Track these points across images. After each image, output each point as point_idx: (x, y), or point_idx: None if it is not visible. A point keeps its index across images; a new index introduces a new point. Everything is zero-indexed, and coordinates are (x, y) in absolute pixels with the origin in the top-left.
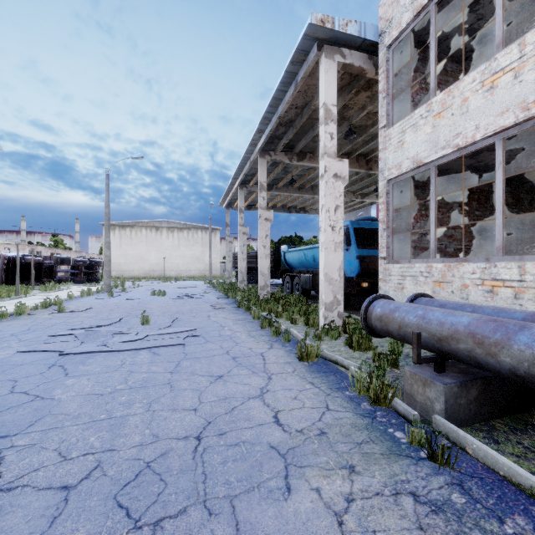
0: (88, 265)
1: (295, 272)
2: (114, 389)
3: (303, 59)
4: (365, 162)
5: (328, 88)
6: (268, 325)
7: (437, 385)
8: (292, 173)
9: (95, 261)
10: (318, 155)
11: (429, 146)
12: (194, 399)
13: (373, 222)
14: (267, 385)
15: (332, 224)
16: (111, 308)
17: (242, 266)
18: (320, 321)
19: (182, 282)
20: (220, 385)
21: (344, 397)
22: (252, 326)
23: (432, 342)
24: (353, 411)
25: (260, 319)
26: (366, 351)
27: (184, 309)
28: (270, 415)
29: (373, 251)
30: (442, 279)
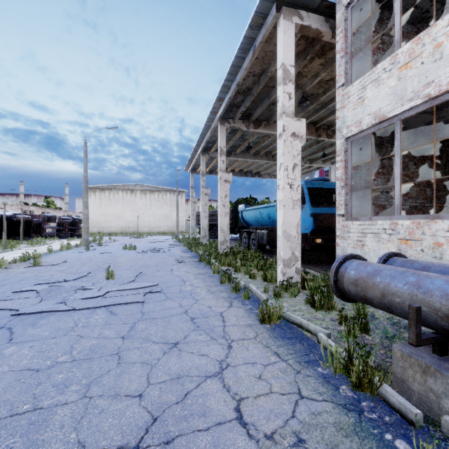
0: (71, 222)
1: (251, 228)
2: (54, 361)
3: (261, 23)
4: (315, 129)
5: (287, 48)
6: (228, 280)
7: (447, 377)
8: (249, 140)
9: (78, 219)
10: (272, 123)
11: (393, 100)
12: (142, 378)
13: (325, 182)
14: (227, 357)
15: (290, 182)
16: (84, 262)
17: (204, 223)
18: (278, 277)
19: (153, 237)
20: (174, 357)
21: (317, 376)
22: (212, 281)
23: (434, 318)
24: (332, 400)
25: (220, 274)
26: (329, 311)
27: (150, 263)
28: (231, 407)
29: (326, 209)
30: (410, 237)
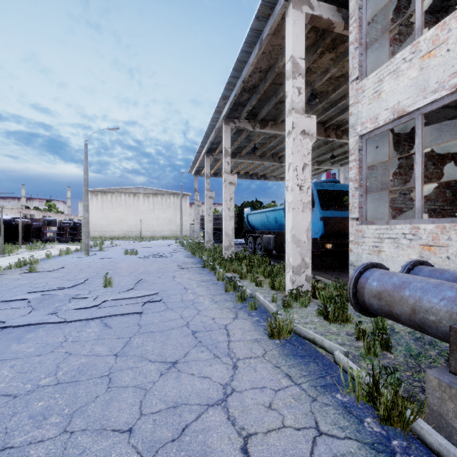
0: (72, 226)
1: (257, 232)
2: (35, 385)
3: (268, 14)
4: (324, 130)
5: (296, 40)
6: (233, 288)
7: None
8: (255, 141)
9: (79, 223)
10: (279, 123)
11: (414, 92)
12: (133, 407)
13: (336, 184)
14: (232, 380)
15: (300, 183)
16: (82, 268)
17: (209, 227)
18: (287, 285)
19: (156, 242)
20: (172, 380)
21: (337, 405)
22: (216, 289)
23: None
24: (356, 438)
25: (224, 281)
26: (344, 324)
27: (151, 269)
28: (236, 447)
29: (336, 212)
30: (433, 242)
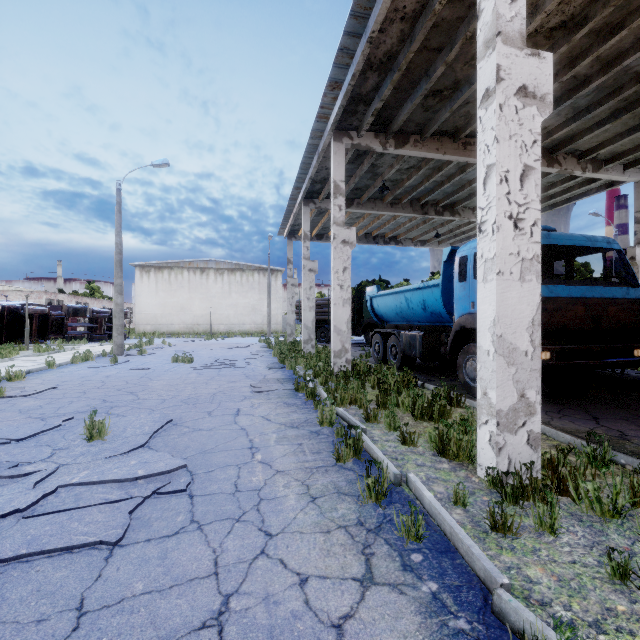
0: (110, 317)
1: (388, 327)
2: None
3: None
4: None
5: None
6: (353, 452)
7: None
8: (384, 175)
9: None
10: (428, 138)
11: None
12: None
13: (552, 234)
14: None
15: (514, 212)
16: (86, 389)
17: (308, 318)
18: (481, 453)
19: (231, 340)
20: None
21: None
22: (317, 450)
23: None
24: None
25: (334, 429)
26: None
27: (203, 393)
28: None
29: (559, 288)
30: None
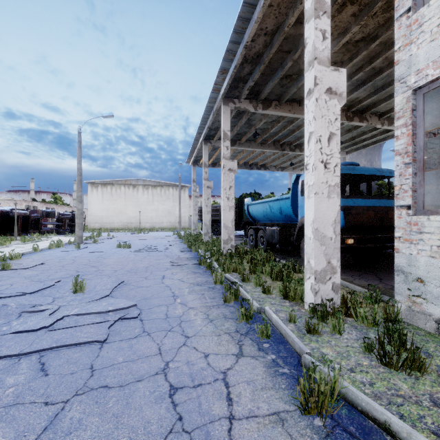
0: (71, 218)
1: (259, 224)
2: None
3: None
4: None
5: None
6: (234, 297)
7: None
8: (256, 126)
9: None
10: (283, 103)
11: None
12: None
13: (356, 167)
14: None
15: (324, 159)
16: (64, 264)
17: (207, 218)
18: (306, 295)
19: (154, 233)
20: None
21: None
22: (213, 296)
23: None
24: None
25: (223, 285)
26: (417, 375)
27: (140, 266)
28: None
29: (359, 200)
30: None
